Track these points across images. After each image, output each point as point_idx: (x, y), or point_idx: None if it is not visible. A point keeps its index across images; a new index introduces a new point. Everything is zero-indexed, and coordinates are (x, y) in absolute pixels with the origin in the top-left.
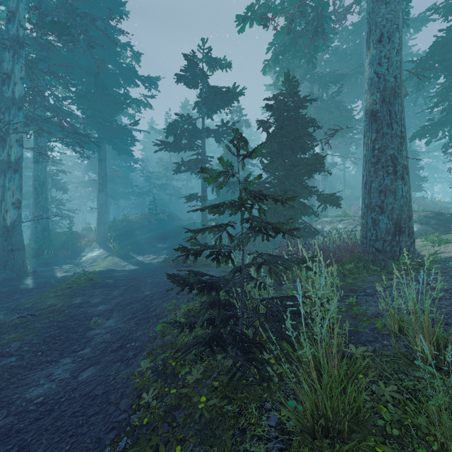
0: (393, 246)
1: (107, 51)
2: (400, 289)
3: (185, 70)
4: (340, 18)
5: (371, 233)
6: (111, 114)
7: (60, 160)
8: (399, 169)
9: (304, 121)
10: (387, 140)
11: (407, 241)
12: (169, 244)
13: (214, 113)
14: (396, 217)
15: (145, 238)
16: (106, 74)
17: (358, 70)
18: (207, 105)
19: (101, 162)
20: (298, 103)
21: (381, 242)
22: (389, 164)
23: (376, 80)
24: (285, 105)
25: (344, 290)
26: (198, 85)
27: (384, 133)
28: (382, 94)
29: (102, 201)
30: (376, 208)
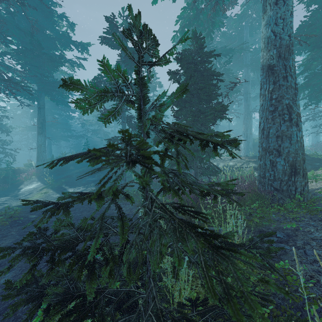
0: (289, 186)
1: (45, 19)
2: (312, 235)
3: (107, 32)
4: (232, 1)
5: (270, 173)
6: (48, 70)
7: (4, 108)
8: (294, 117)
9: (209, 73)
10: (283, 91)
11: (302, 181)
12: (97, 177)
13: (133, 71)
14: (292, 159)
15: (77, 172)
16: (44, 37)
17: (242, 46)
18: (127, 64)
19: (40, 110)
20: (204, 58)
21: (279, 182)
22: (285, 112)
23: (273, 38)
24: (193, 59)
25: (254, 233)
26: (119, 47)
27: (280, 85)
28: (278, 51)
29: (40, 142)
30: (274, 151)
